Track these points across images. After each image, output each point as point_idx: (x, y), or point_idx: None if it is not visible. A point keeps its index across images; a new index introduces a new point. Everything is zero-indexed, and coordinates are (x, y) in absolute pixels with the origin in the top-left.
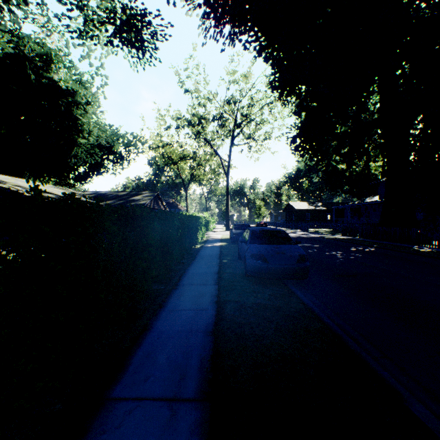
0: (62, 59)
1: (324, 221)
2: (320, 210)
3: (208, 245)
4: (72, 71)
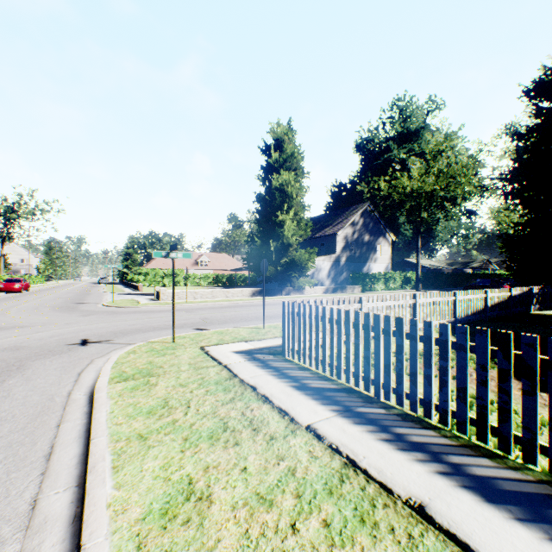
0: None
1: None
2: None
3: None
4: None
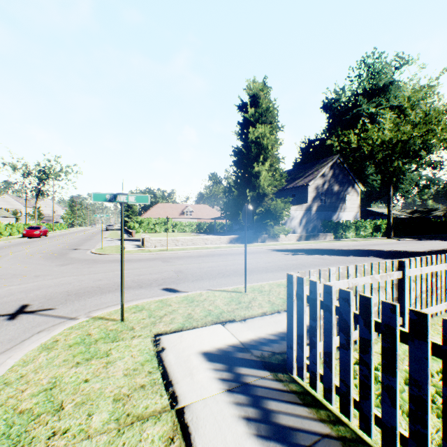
0: None
1: None
2: None
3: None
4: None
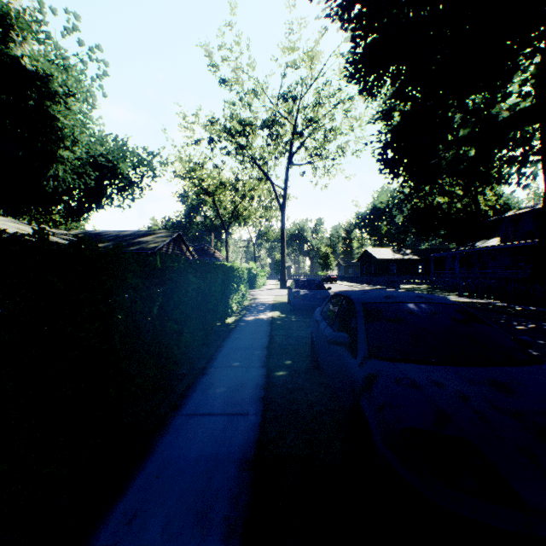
0: (29, 26)
1: (415, 274)
2: (410, 259)
3: (250, 317)
4: (47, 47)
